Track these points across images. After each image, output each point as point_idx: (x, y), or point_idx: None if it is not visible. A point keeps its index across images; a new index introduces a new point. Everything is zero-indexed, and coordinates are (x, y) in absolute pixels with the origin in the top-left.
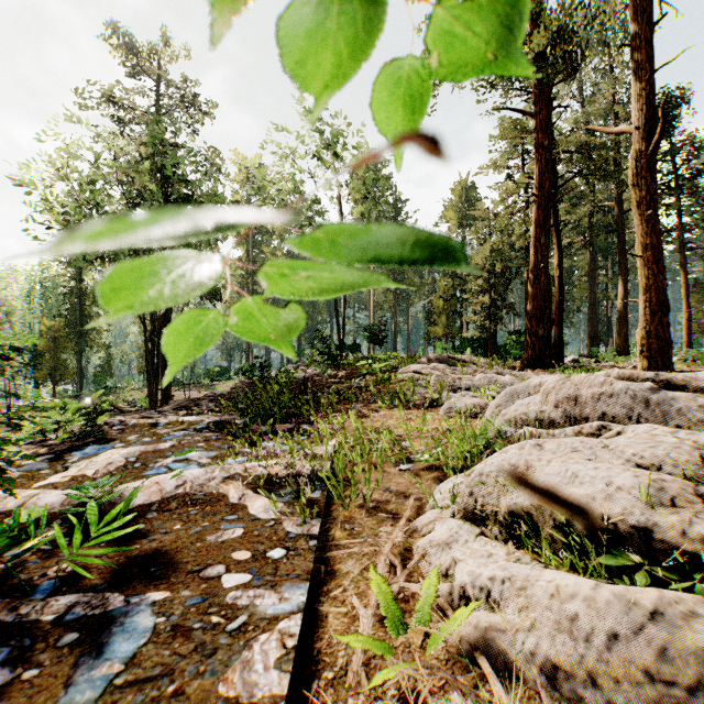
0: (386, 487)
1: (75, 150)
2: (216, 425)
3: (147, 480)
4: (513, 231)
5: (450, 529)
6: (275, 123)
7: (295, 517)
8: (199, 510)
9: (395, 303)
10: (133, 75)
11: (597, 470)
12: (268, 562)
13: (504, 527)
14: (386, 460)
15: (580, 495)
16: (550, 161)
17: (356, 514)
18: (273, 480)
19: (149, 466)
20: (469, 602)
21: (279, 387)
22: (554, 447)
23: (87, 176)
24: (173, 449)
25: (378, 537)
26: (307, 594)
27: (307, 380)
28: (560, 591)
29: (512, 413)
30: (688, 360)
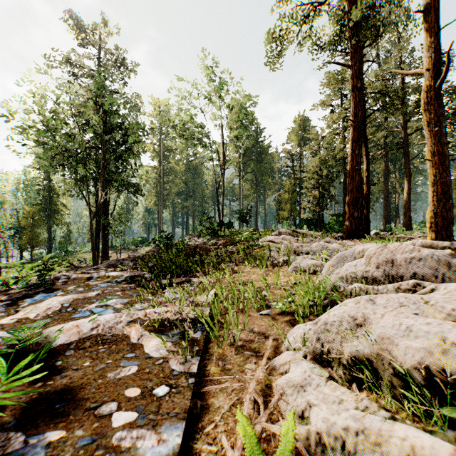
0: (251, 329)
1: (42, 92)
2: (131, 278)
3: (70, 323)
4: (334, 148)
5: (303, 373)
6: (177, 76)
7: (179, 355)
8: (106, 349)
9: (256, 195)
10: (83, 44)
11: (429, 325)
12: (153, 400)
13: (347, 370)
14: (251, 306)
15: (417, 348)
16: (362, 97)
17: (228, 351)
18: (166, 322)
19: (77, 310)
20: (325, 448)
21: (177, 252)
22: (384, 302)
23: (50, 110)
24: (97, 297)
25: (245, 373)
26: (184, 429)
27: (196, 246)
28: (416, 452)
29: (343, 272)
30: (453, 233)
